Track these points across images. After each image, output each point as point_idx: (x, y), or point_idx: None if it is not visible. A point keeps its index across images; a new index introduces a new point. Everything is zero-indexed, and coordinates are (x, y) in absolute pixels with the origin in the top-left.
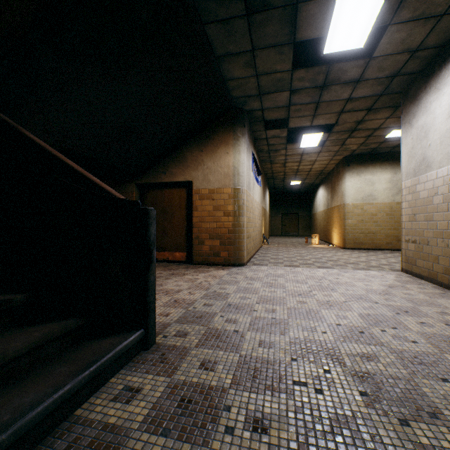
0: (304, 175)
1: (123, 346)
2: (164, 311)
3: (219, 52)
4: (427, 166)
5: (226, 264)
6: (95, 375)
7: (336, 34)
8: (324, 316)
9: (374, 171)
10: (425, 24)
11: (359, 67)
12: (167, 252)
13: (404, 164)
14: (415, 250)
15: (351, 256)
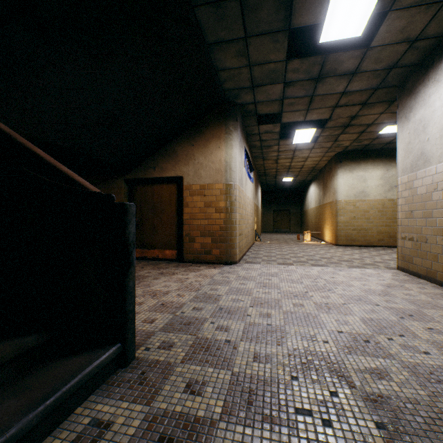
0: (296, 172)
1: (93, 367)
2: (149, 316)
3: (209, 39)
4: (426, 161)
5: (218, 262)
6: (52, 409)
7: (333, 21)
8: (323, 321)
9: (366, 167)
10: (426, 10)
11: (356, 58)
12: (157, 249)
13: (400, 160)
14: (412, 248)
15: (345, 254)
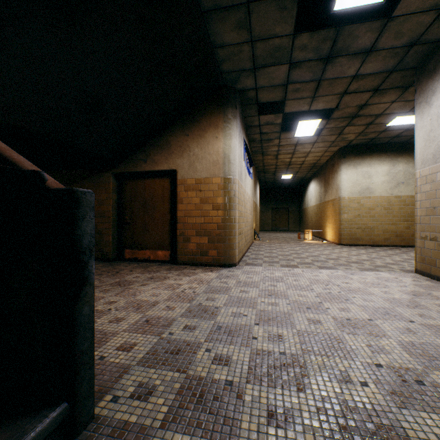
0: (296, 168)
1: None
2: (127, 340)
3: (205, 4)
4: None
5: (215, 265)
6: None
7: None
8: (352, 347)
9: (371, 163)
10: None
11: (374, 32)
12: (149, 250)
13: (419, 150)
14: (435, 249)
15: (351, 254)
